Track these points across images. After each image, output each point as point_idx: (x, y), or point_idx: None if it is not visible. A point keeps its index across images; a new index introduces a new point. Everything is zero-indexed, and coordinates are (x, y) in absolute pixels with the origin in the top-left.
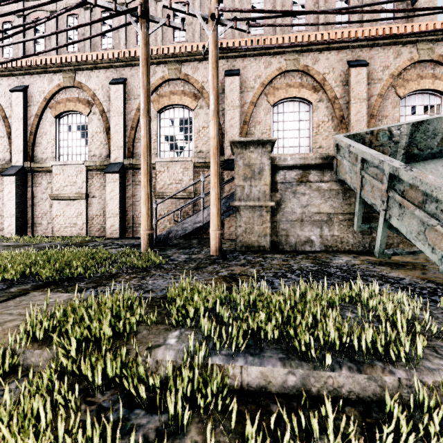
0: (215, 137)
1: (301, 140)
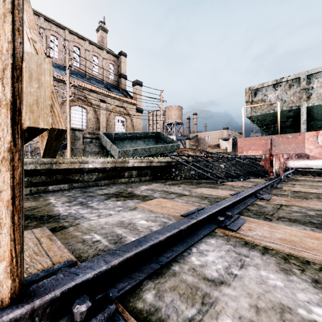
0: (70, 128)
1: (83, 123)
